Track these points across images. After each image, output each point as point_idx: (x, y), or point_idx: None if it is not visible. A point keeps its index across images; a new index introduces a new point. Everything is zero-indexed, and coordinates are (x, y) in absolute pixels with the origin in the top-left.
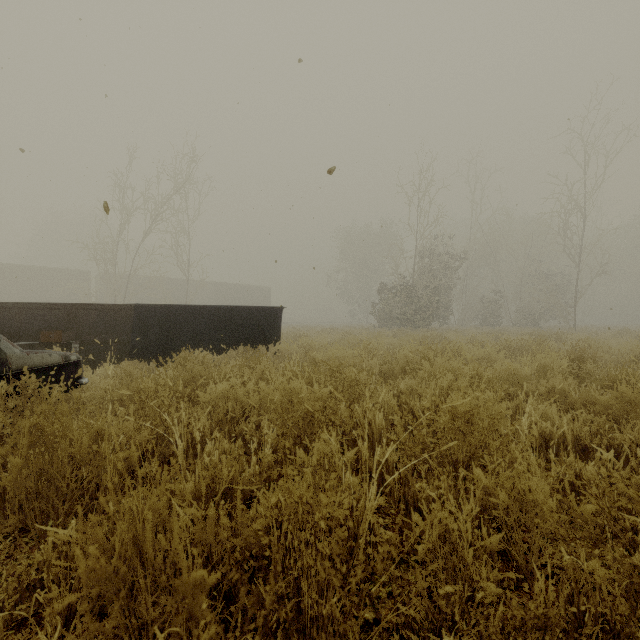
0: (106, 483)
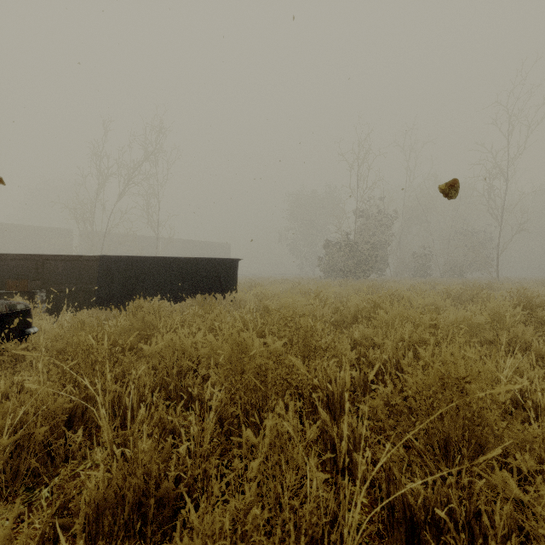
0: (2, 469)
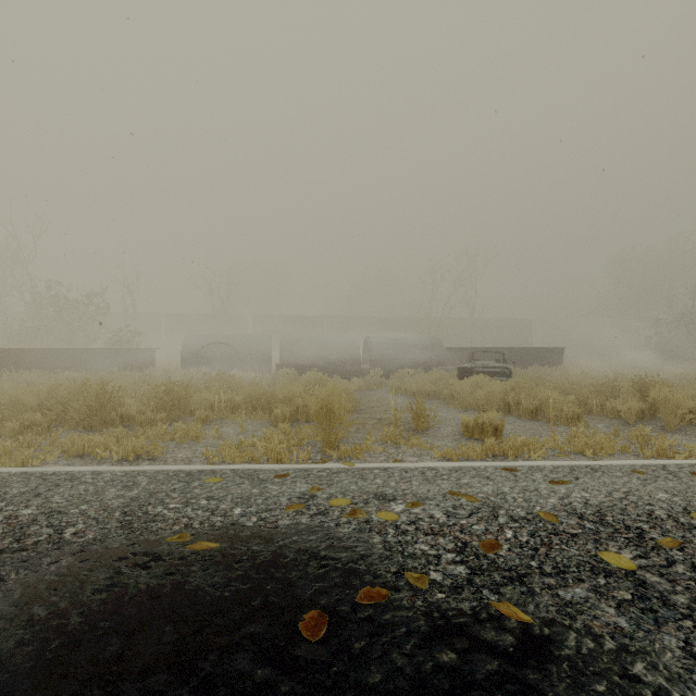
0: None
